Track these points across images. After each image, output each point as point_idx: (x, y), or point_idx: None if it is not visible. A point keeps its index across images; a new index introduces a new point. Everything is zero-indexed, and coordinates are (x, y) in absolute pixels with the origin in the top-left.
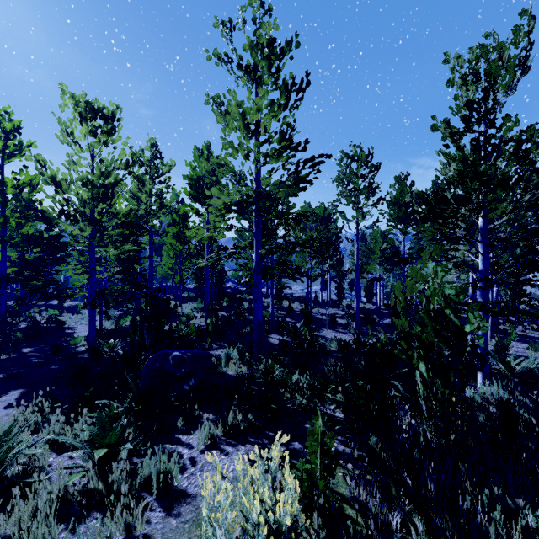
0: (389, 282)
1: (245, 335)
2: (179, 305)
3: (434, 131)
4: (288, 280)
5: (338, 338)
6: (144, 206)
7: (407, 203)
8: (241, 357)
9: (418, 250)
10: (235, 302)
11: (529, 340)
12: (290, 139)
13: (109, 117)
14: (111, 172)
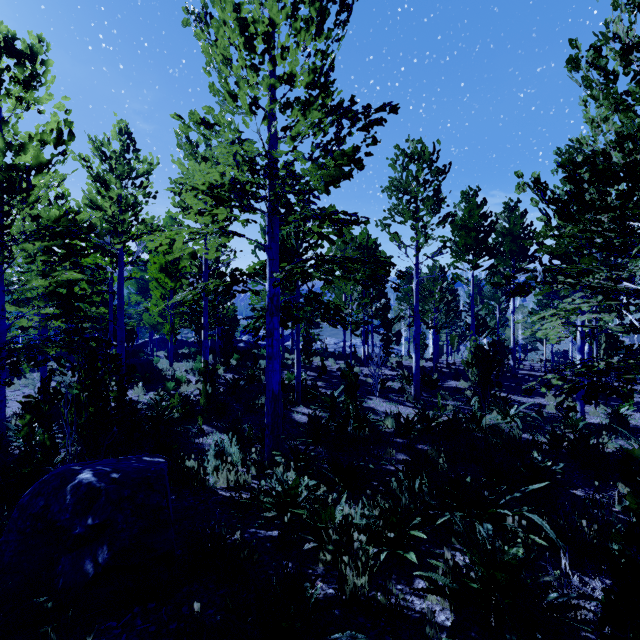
0: (442, 334)
1: (258, 409)
2: (170, 365)
3: (571, 68)
4: (319, 331)
5: (396, 414)
6: (99, 214)
7: (477, 227)
8: (245, 453)
9: (544, 271)
10: (249, 360)
11: (638, 407)
12: (328, 81)
13: (24, 55)
14: (26, 144)
